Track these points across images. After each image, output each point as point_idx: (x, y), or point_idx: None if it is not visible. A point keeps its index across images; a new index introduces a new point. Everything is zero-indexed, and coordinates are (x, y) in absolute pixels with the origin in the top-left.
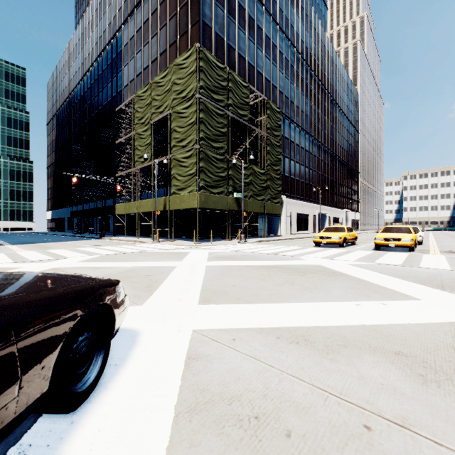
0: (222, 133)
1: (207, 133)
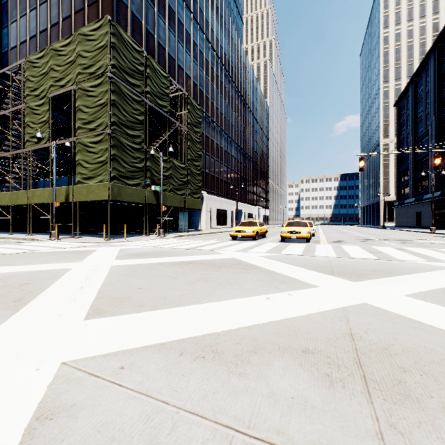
0: (139, 121)
1: (121, 118)
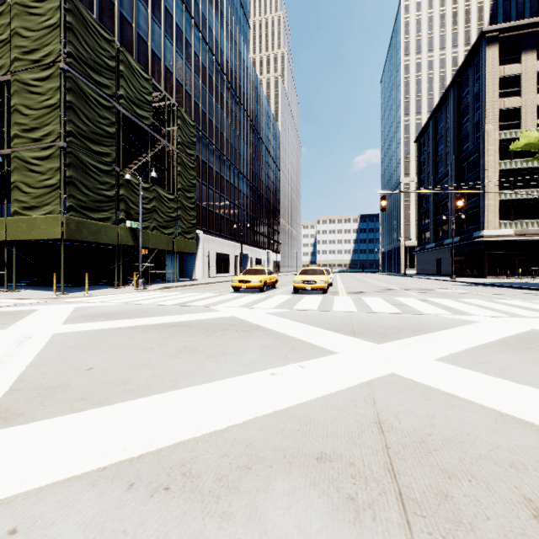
0: (109, 133)
1: (82, 127)
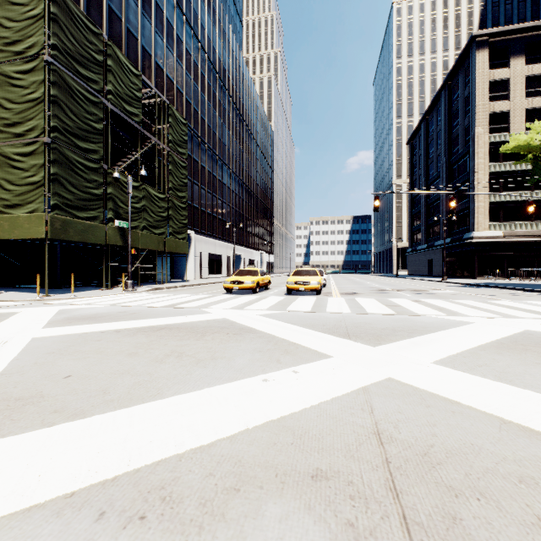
0: (96, 130)
1: (67, 123)
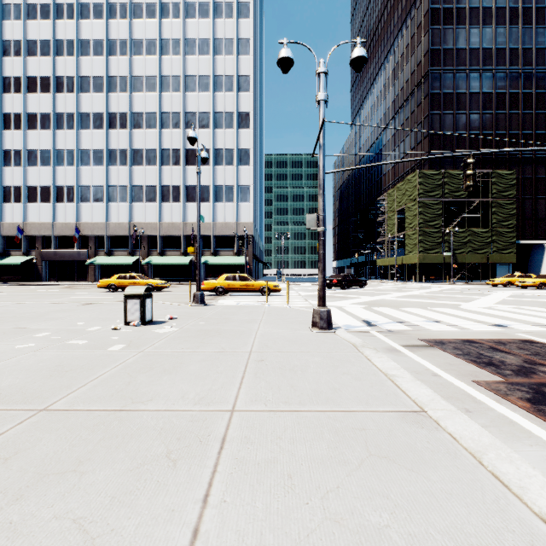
0: (438, 214)
1: (425, 218)
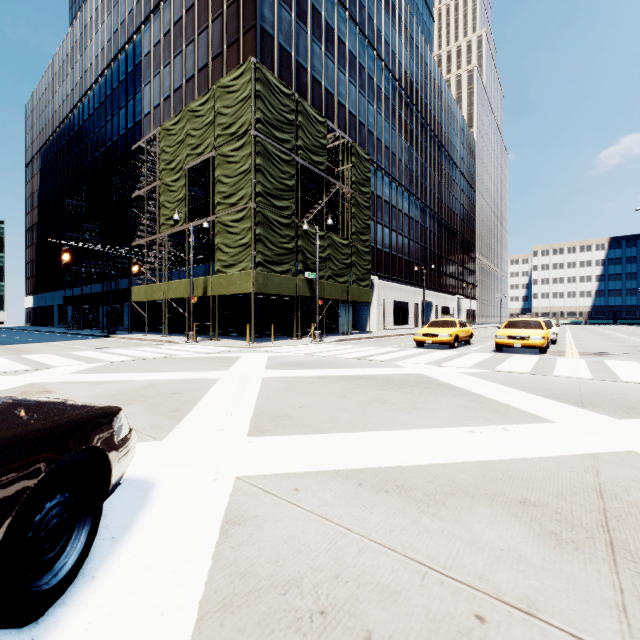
0: (289, 187)
1: (267, 186)
